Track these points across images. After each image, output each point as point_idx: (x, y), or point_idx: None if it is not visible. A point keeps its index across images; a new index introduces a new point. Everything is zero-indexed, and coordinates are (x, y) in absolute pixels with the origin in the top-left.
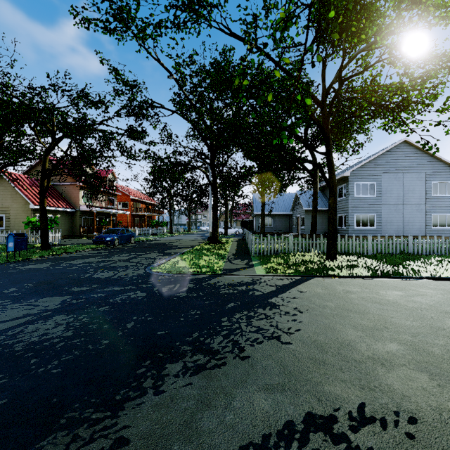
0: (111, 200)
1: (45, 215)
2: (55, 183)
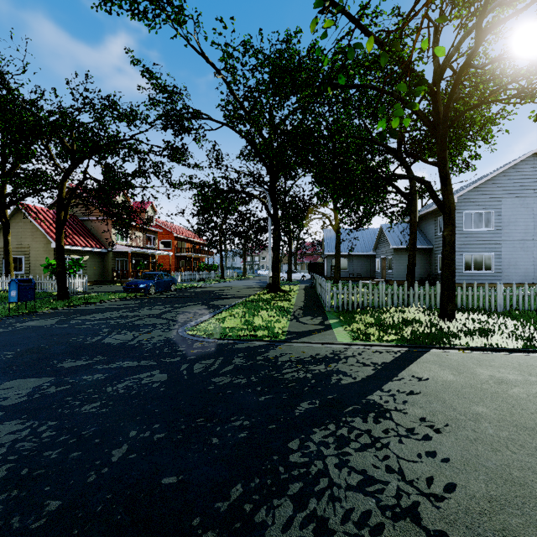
0: (150, 239)
1: (62, 256)
2: (84, 218)
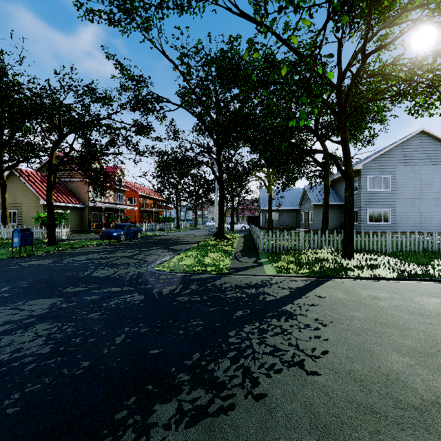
0: (119, 196)
1: (52, 210)
2: (66, 180)
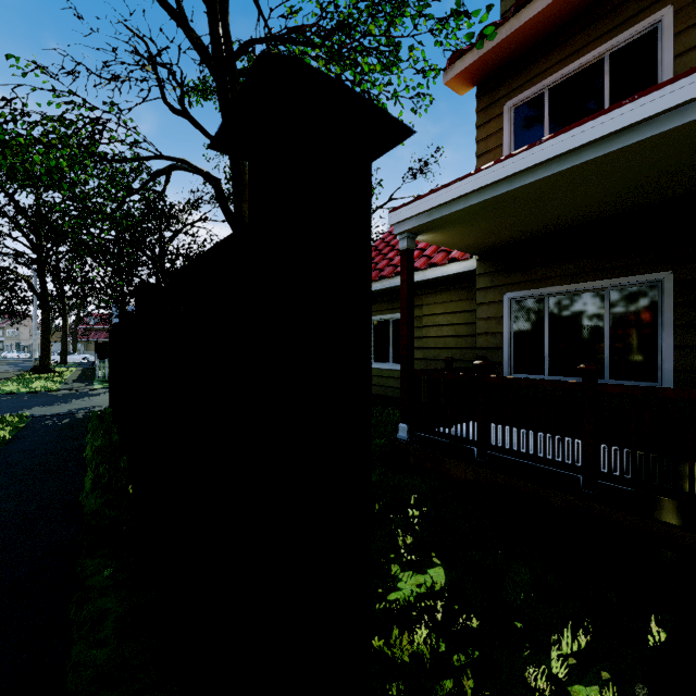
0: None
1: None
2: None
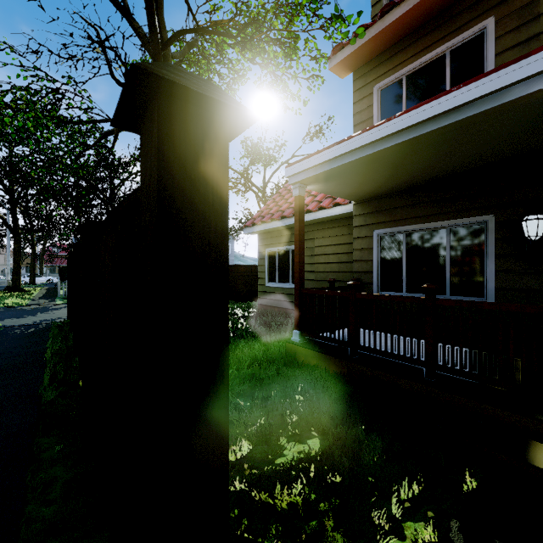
0: None
1: None
2: None
